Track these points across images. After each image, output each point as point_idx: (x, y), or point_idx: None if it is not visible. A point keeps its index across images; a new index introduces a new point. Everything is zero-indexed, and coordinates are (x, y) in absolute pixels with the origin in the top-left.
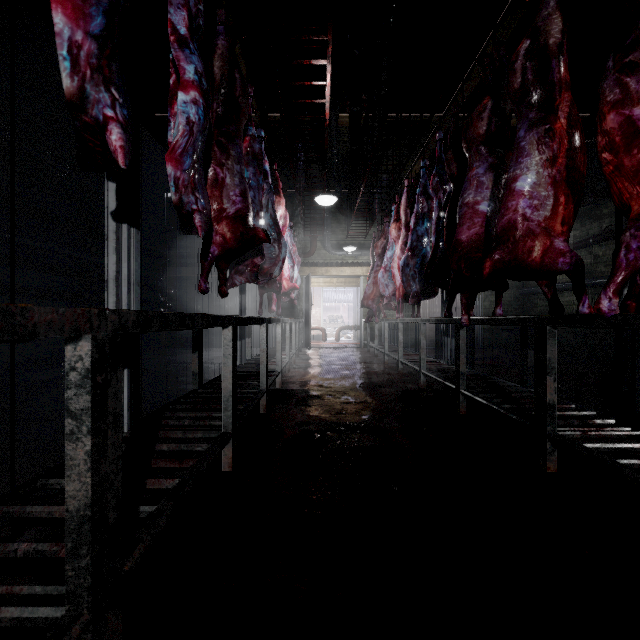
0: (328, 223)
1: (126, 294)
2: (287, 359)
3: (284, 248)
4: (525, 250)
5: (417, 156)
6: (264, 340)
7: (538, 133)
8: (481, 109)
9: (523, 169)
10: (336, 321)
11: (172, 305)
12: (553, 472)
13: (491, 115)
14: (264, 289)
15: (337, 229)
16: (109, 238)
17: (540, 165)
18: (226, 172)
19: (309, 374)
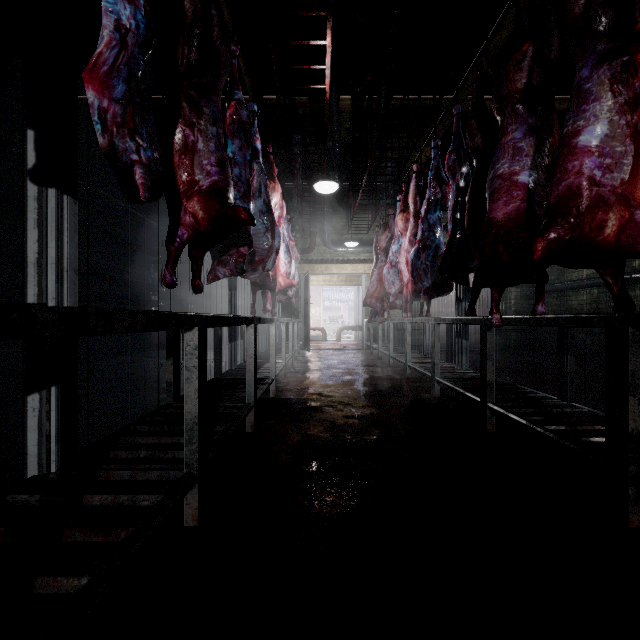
0: (328, 218)
1: (53, 284)
2: (283, 363)
3: (278, 238)
4: (597, 224)
5: (423, 145)
6: (252, 344)
7: (613, 67)
8: (520, 56)
9: (590, 117)
10: (336, 321)
11: (164, 304)
12: (638, 528)
13: (533, 63)
14: (257, 285)
15: (338, 224)
16: (28, 207)
17: (616, 109)
18: (200, 132)
19: (307, 380)
